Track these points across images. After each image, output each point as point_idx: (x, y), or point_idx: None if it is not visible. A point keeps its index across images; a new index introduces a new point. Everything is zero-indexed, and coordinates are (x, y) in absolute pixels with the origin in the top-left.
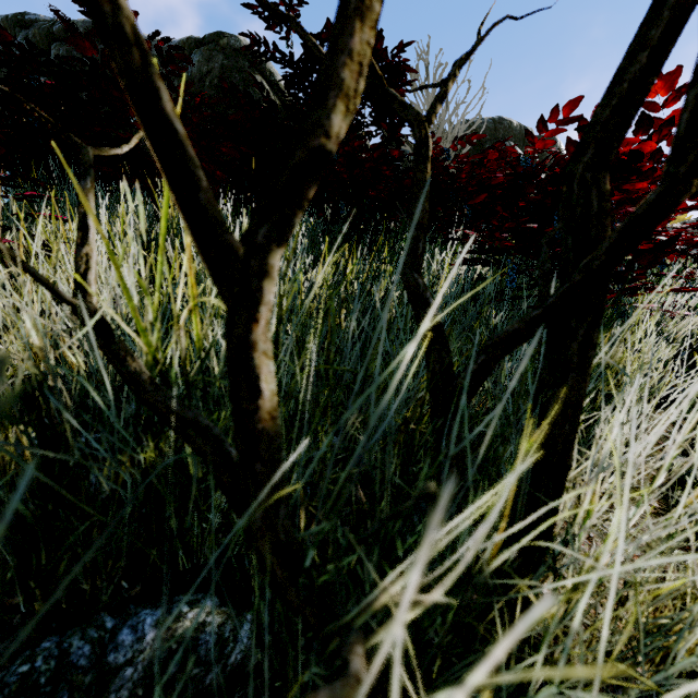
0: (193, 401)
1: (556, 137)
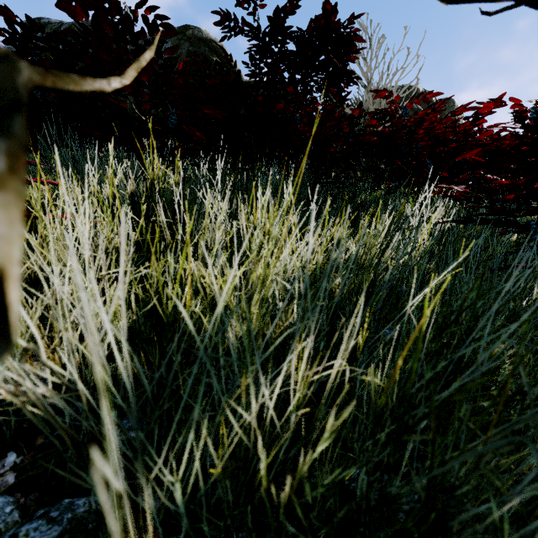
0: (206, 450)
1: (454, 100)
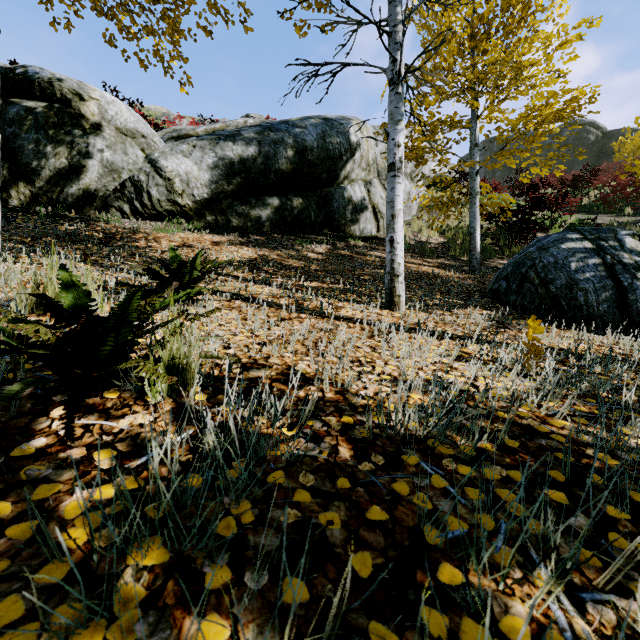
0: None
1: None
